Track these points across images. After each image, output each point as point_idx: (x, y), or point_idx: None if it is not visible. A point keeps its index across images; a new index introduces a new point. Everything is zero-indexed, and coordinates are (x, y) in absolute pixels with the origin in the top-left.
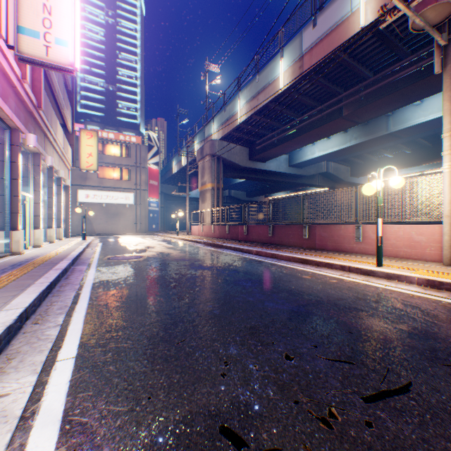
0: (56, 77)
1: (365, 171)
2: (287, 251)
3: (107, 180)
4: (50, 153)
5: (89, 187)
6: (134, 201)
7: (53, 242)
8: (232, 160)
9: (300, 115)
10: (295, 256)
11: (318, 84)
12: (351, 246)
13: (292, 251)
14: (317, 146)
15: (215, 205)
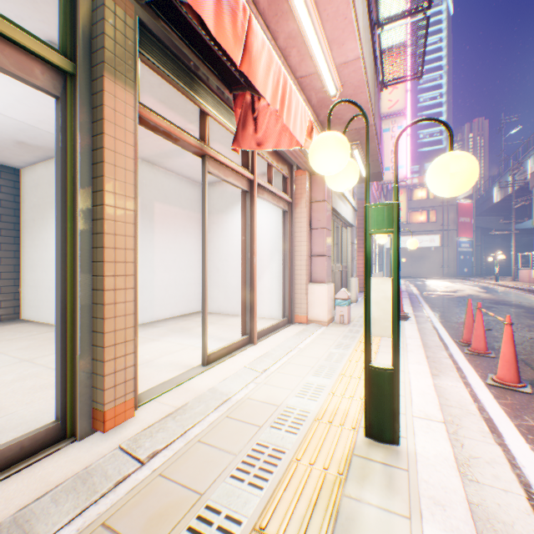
0: None
1: None
2: None
3: (410, 225)
4: None
5: None
6: (438, 243)
7: None
8: None
9: None
10: None
11: None
12: None
13: None
14: None
15: None
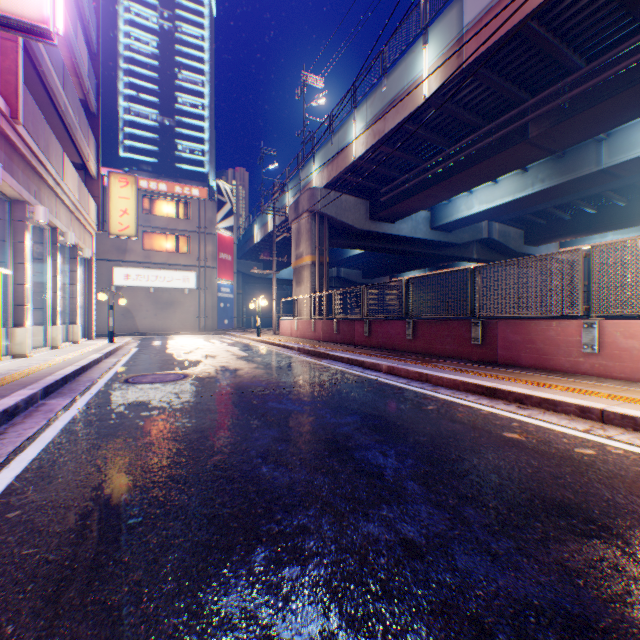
0: (60, 81)
1: (549, 236)
2: (447, 367)
3: (156, 253)
4: (48, 204)
5: (129, 263)
6: (196, 284)
7: (57, 347)
8: (343, 219)
9: (453, 143)
10: (468, 381)
11: (488, 85)
12: (574, 362)
13: (456, 369)
14: (477, 196)
15: (316, 289)
